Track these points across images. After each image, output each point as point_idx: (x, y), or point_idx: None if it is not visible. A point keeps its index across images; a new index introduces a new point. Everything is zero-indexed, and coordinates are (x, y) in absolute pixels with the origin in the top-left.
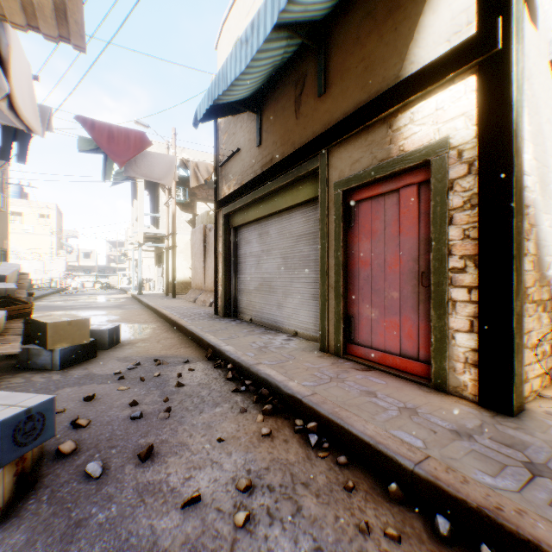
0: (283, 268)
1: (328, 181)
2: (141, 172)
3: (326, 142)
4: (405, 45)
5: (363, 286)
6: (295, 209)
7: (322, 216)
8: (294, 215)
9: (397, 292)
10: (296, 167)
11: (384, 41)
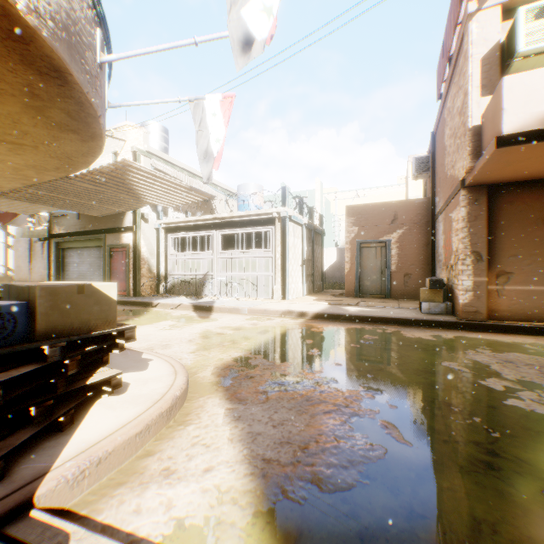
0: (91, 269)
1: (106, 243)
2: (10, 222)
3: (105, 232)
4: (123, 218)
5: (116, 275)
6: (96, 247)
7: (104, 254)
8: (96, 249)
9: (123, 276)
10: (95, 235)
11: (119, 214)
